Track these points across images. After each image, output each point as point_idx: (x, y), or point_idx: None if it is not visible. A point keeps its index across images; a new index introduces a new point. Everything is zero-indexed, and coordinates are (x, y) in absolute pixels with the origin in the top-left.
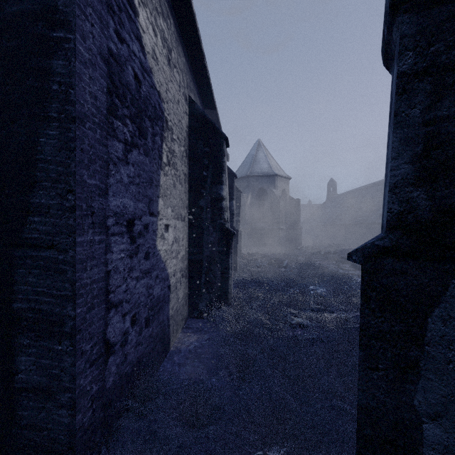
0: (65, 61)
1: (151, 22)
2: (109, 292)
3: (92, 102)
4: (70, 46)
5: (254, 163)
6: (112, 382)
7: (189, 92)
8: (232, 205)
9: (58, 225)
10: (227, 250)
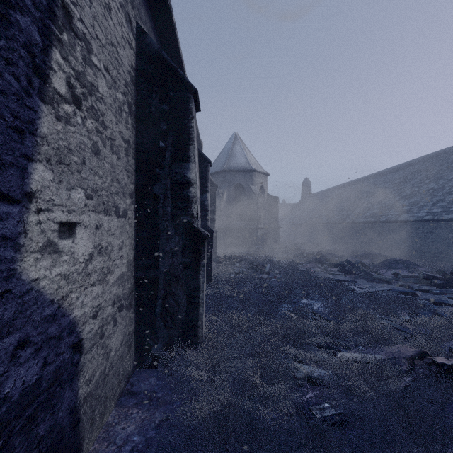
0: None
1: None
2: None
3: None
4: None
5: (230, 157)
6: None
7: (137, 17)
8: (205, 198)
9: None
10: (196, 262)
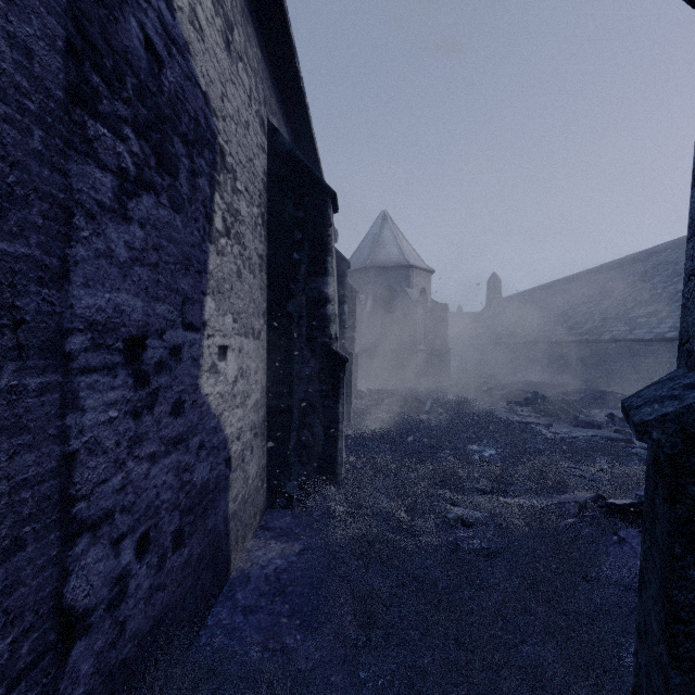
0: None
1: None
2: (72, 500)
3: (15, 60)
4: None
5: (376, 247)
6: None
7: (269, 113)
8: (342, 312)
9: None
10: (334, 390)
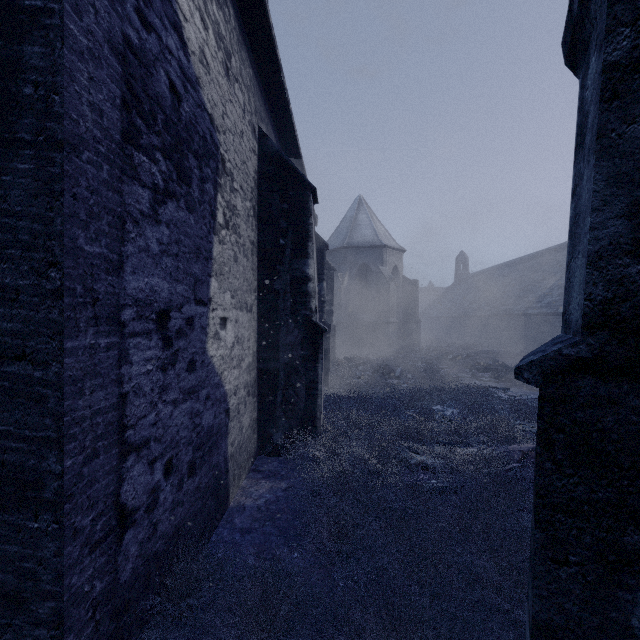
0: (45, 47)
1: (199, 7)
2: (125, 428)
3: (93, 119)
4: (54, 22)
5: (353, 228)
6: (131, 571)
7: (259, 120)
8: (321, 288)
9: (33, 321)
10: (314, 355)
